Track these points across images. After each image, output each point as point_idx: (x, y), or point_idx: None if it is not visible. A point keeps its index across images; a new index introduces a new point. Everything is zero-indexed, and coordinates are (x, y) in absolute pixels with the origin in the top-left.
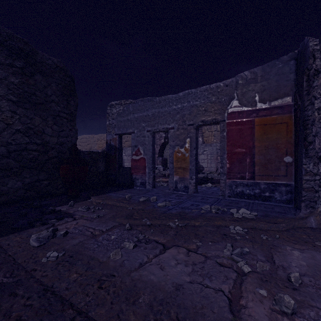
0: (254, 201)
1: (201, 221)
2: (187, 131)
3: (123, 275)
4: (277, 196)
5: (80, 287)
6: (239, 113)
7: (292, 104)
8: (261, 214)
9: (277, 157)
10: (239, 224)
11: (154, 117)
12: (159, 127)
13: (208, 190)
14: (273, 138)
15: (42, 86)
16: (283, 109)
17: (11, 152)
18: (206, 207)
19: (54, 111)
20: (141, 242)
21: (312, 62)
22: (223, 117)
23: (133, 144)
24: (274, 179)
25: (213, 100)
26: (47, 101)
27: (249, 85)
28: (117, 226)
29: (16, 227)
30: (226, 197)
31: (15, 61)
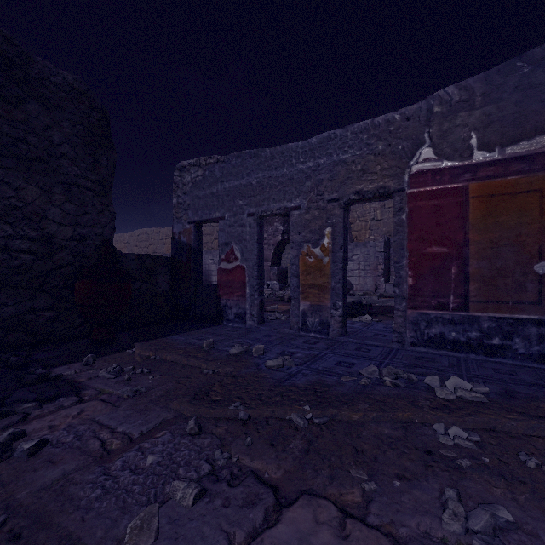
0: (466, 355)
1: (365, 412)
2: (326, 213)
3: None
4: (519, 347)
5: None
6: (434, 174)
7: None
8: (496, 389)
9: (518, 264)
10: (458, 421)
11: (262, 187)
12: (271, 207)
13: (367, 329)
14: (510, 224)
15: (42, 124)
16: (532, 162)
17: None
18: (370, 370)
19: (67, 175)
20: (218, 477)
21: None
22: (401, 182)
23: (222, 241)
24: (511, 311)
25: (379, 150)
26: (52, 154)
27: (456, 115)
28: (168, 424)
29: None
30: (407, 345)
31: None
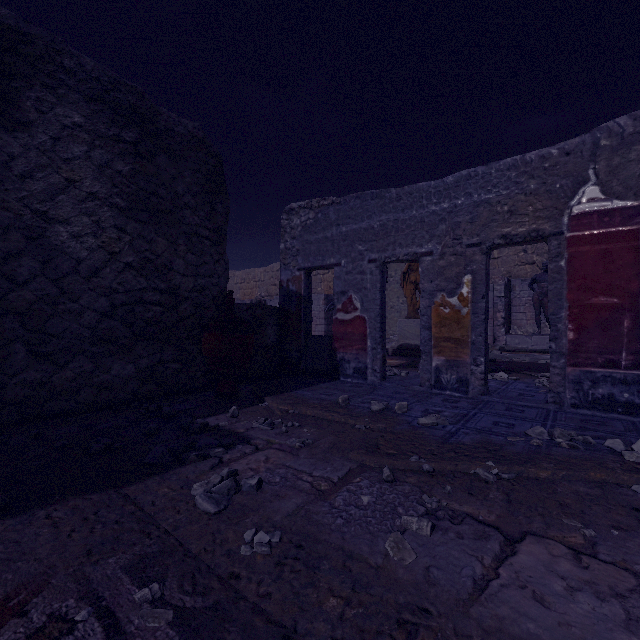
0: None
1: (553, 470)
2: (464, 260)
3: (451, 611)
4: None
5: (364, 639)
6: (601, 215)
7: None
8: None
9: None
10: None
11: (386, 230)
12: (396, 252)
13: (507, 388)
14: None
15: (169, 176)
16: None
17: (117, 308)
18: (537, 431)
19: (188, 225)
20: (437, 516)
21: None
22: (559, 225)
23: (338, 289)
24: None
25: (531, 188)
26: (177, 205)
27: (629, 149)
28: (358, 472)
29: (152, 463)
30: (566, 407)
31: (123, 131)
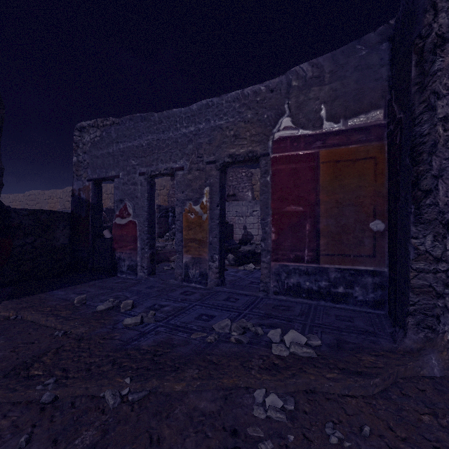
0: (318, 302)
1: (188, 381)
2: (205, 174)
3: None
4: (358, 294)
5: None
6: (293, 141)
7: (384, 123)
8: (329, 340)
9: (357, 222)
10: (279, 386)
11: (151, 148)
12: (159, 167)
13: (247, 277)
14: (351, 187)
15: None
16: (369, 133)
17: None
18: (223, 325)
19: None
20: None
21: (431, 19)
22: (266, 147)
23: (117, 198)
24: (352, 263)
25: (249, 117)
26: None
27: (310, 89)
28: None
29: None
30: (271, 294)
31: None
